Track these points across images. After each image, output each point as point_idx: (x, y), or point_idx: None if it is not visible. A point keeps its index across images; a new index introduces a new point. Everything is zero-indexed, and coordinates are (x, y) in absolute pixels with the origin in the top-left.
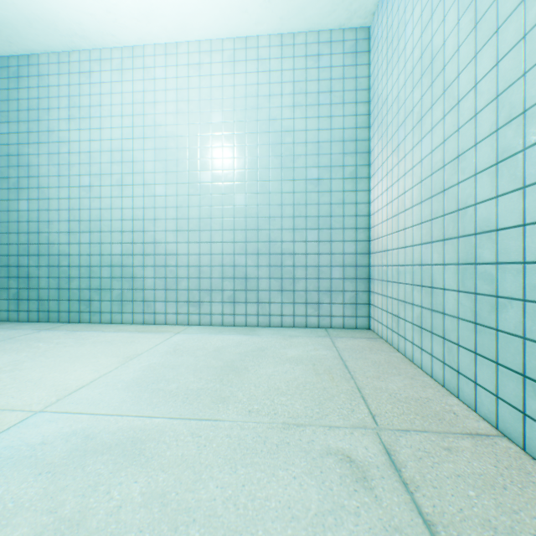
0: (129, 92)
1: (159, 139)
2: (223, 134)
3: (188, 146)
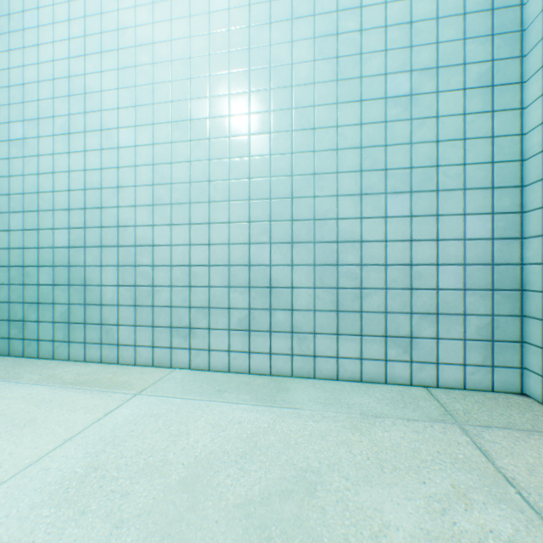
0: None
1: (125, 51)
2: (229, 29)
3: (171, 57)
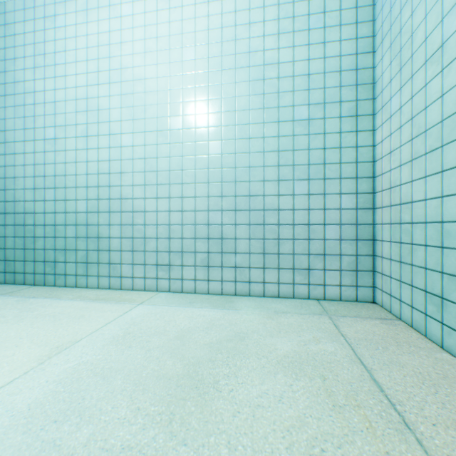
0: (94, 34)
1: (126, 83)
2: (195, 73)
3: (157, 88)
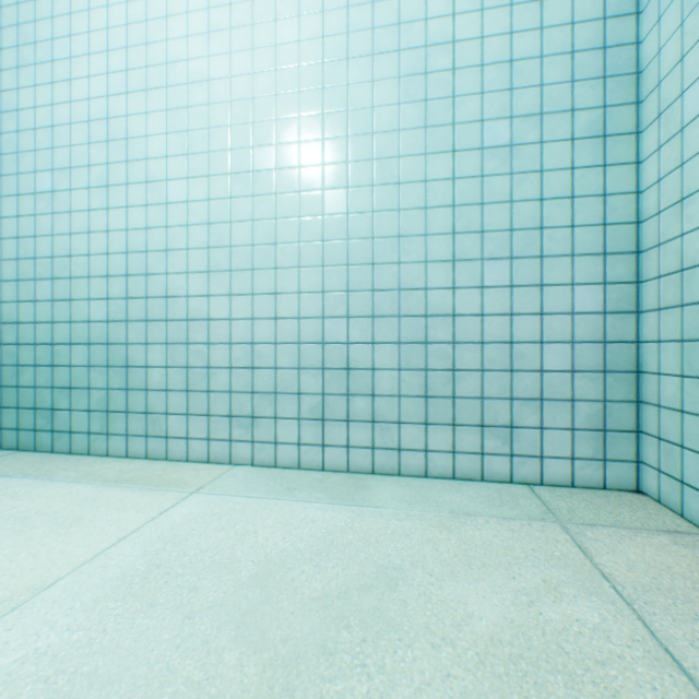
0: (120, 3)
1: (175, 89)
2: (299, 65)
3: (230, 97)
